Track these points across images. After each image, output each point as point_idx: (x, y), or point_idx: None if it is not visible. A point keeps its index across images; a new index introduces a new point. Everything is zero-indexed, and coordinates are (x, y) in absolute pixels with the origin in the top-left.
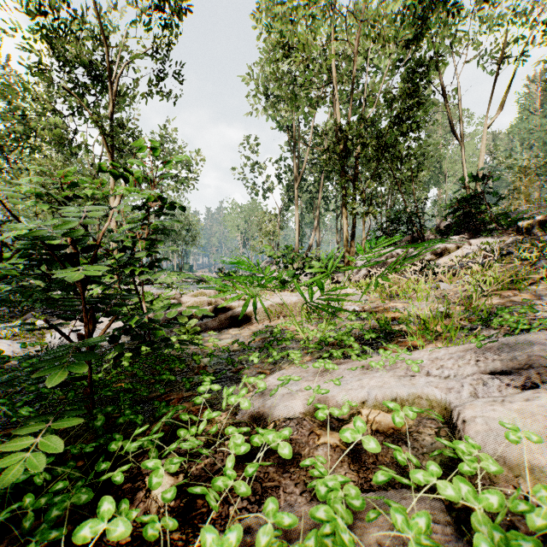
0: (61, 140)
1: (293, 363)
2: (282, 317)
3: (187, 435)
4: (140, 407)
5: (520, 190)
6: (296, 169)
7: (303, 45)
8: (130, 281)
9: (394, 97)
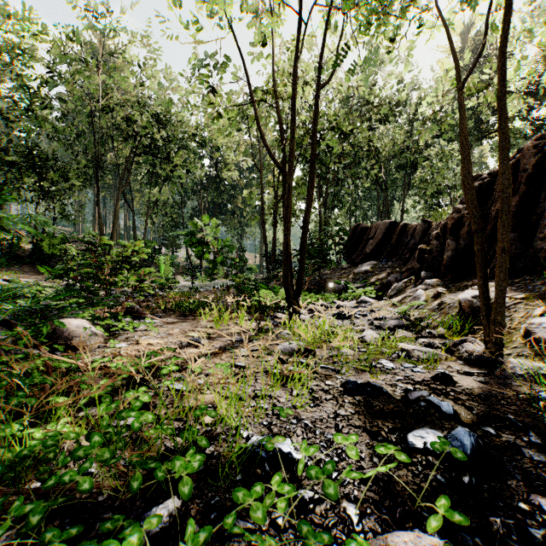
0: None
1: None
2: None
3: None
4: None
5: None
6: None
7: None
8: None
9: None
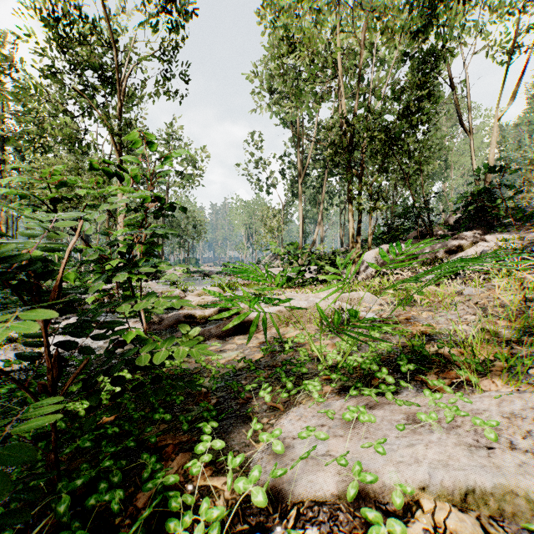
0: (71, 139)
1: (311, 395)
2: (291, 324)
3: (179, 528)
4: (125, 460)
5: (531, 182)
6: (300, 165)
7: (309, 39)
8: (129, 286)
9: (402, 89)
